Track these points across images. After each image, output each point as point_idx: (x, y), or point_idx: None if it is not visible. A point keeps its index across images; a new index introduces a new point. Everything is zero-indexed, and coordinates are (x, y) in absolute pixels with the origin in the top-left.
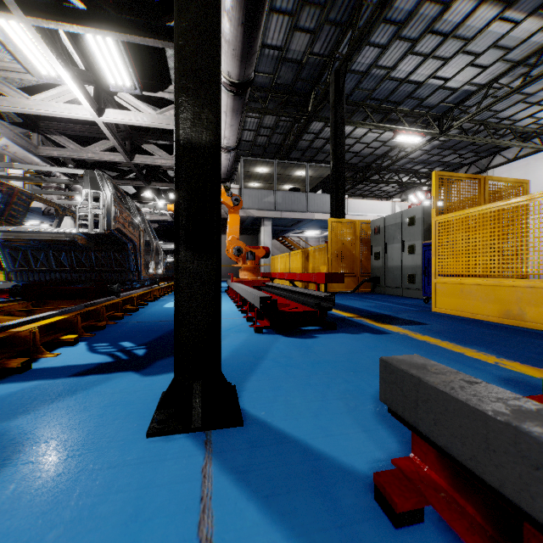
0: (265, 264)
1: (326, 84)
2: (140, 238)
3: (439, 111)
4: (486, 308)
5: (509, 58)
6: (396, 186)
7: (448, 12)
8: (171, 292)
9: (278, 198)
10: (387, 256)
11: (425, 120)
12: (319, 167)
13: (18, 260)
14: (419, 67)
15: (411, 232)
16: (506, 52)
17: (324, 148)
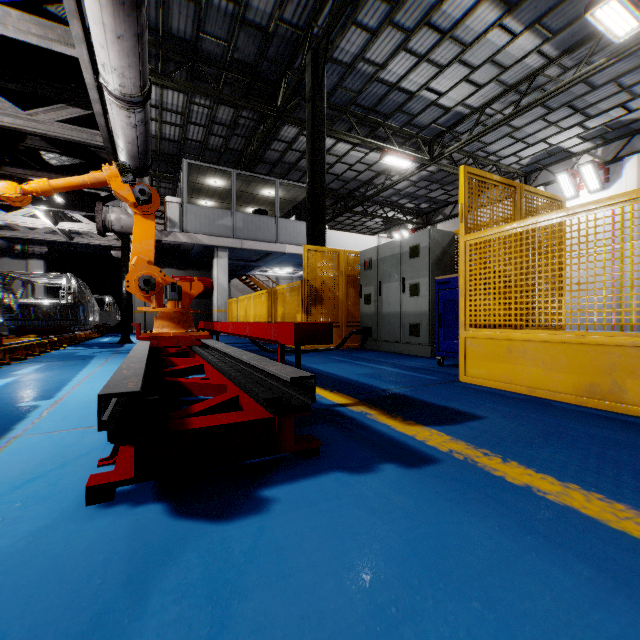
0: (220, 310)
1: (300, 68)
2: None
3: (429, 134)
4: (553, 379)
5: (503, 79)
6: (380, 222)
7: (448, 1)
8: (39, 355)
9: (238, 222)
10: (381, 299)
11: (415, 143)
12: (292, 186)
13: None
14: (412, 71)
15: (415, 267)
16: (501, 71)
17: (299, 165)
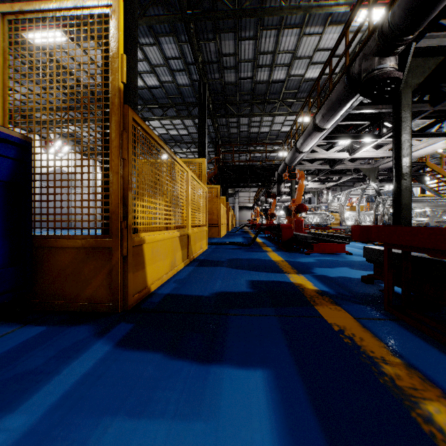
0: None
1: None
2: None
3: None
4: (165, 265)
5: None
6: None
7: None
8: None
9: None
10: None
11: None
12: None
13: None
14: None
15: None
16: None
17: None
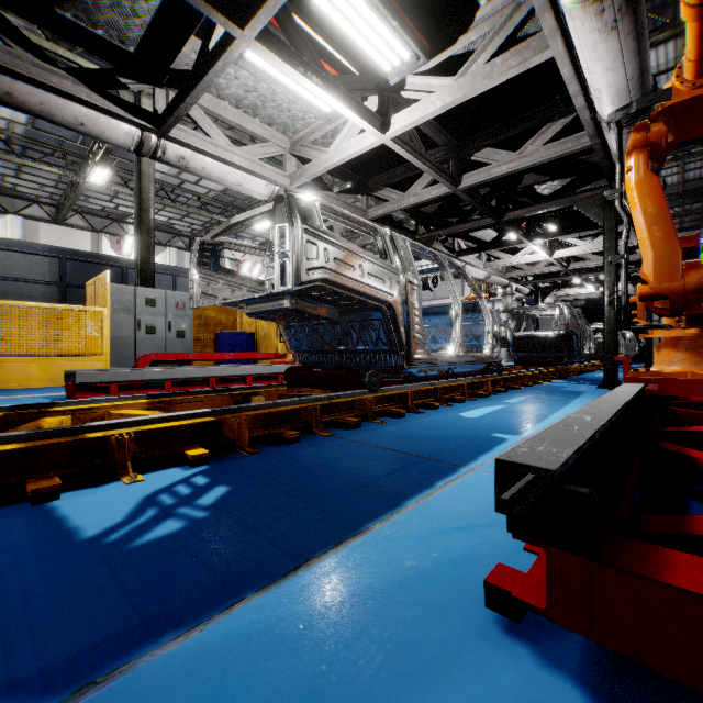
0: None
1: None
2: (580, 331)
3: None
4: None
5: None
6: None
7: None
8: (601, 369)
9: None
10: None
11: None
12: None
13: (515, 346)
14: None
15: None
16: None
17: None
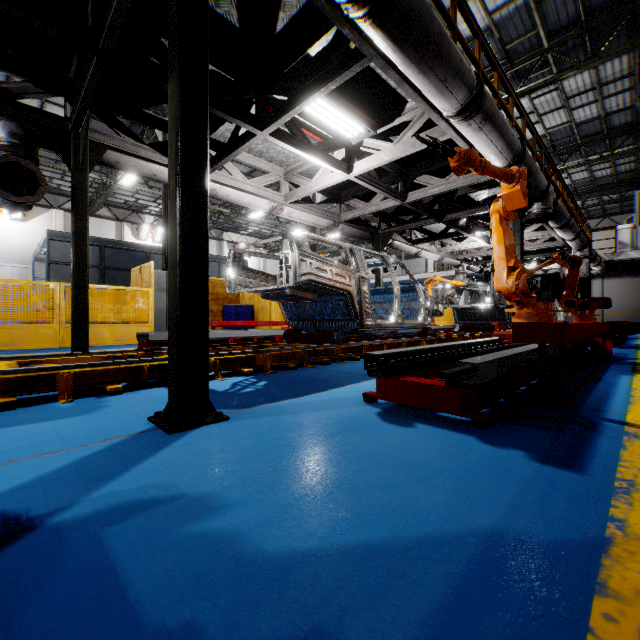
0: None
1: None
2: None
3: None
4: None
5: None
6: None
7: None
8: None
9: None
10: None
11: None
12: None
13: (460, 316)
14: None
15: None
16: None
17: None
